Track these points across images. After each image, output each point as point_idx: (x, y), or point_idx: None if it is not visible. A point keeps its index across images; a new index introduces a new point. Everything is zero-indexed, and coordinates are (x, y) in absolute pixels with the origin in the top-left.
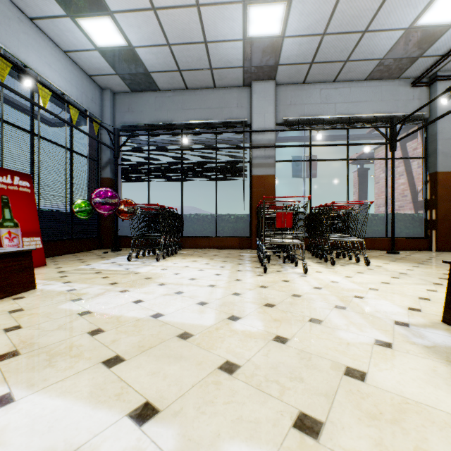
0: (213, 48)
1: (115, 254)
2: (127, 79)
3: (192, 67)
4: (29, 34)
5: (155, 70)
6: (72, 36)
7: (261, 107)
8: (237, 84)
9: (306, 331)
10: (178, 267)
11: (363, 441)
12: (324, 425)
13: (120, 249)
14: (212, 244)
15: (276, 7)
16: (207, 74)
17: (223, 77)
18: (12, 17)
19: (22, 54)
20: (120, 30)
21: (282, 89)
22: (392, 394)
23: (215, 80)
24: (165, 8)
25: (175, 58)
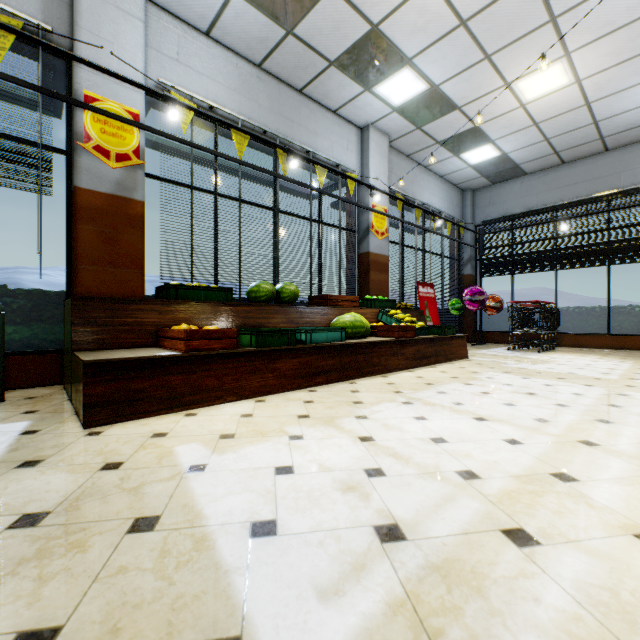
0: (606, 122)
1: (484, 346)
2: (491, 176)
3: (573, 145)
4: (424, 179)
5: (525, 162)
6: (452, 165)
7: None
8: None
9: None
10: (566, 358)
11: None
12: None
13: (485, 343)
14: (601, 343)
15: None
16: (595, 144)
17: (620, 138)
18: (417, 173)
19: (421, 196)
20: (496, 148)
21: None
22: None
23: (606, 145)
24: (548, 119)
25: (552, 146)
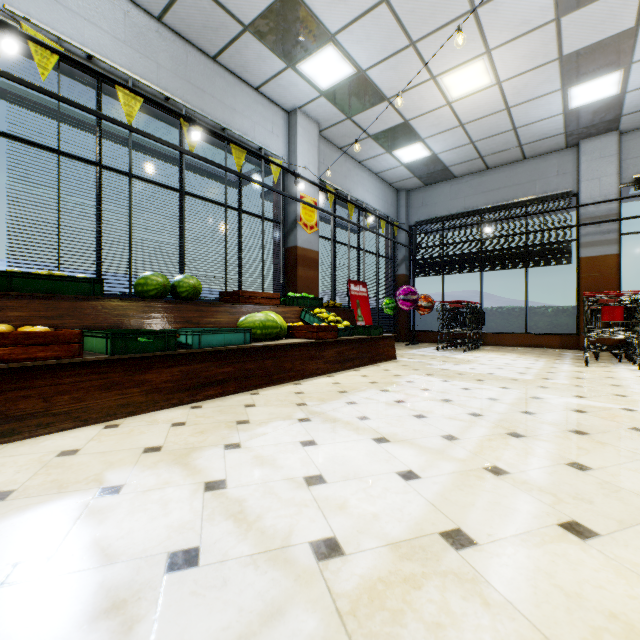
0: (524, 130)
1: (416, 346)
2: (424, 177)
3: (495, 151)
4: (358, 174)
5: (453, 164)
6: (385, 163)
7: (594, 170)
8: (556, 149)
9: (601, 386)
10: (488, 357)
11: (602, 400)
12: (587, 397)
13: (417, 343)
14: (520, 341)
15: (608, 77)
16: (514, 151)
17: (536, 147)
18: (351, 168)
19: (355, 192)
20: (426, 147)
21: (632, 137)
22: (635, 399)
23: (524, 153)
24: (473, 121)
25: (477, 150)
